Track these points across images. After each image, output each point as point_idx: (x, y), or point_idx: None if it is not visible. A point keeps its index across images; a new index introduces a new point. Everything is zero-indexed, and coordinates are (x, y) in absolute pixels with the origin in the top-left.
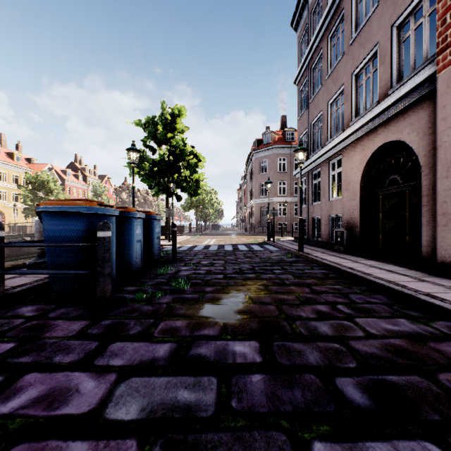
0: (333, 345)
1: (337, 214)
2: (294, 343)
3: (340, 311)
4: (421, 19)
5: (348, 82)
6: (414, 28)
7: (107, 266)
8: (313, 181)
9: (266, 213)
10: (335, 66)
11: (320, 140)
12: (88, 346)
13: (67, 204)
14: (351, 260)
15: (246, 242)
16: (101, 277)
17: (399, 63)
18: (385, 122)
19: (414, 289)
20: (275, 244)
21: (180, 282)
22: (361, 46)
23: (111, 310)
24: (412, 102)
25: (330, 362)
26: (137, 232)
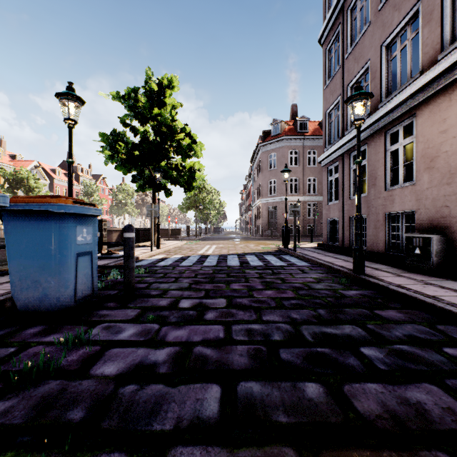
0: None
1: (404, 210)
2: None
3: None
4: None
5: None
6: None
7: None
8: (352, 166)
9: (275, 215)
10: None
11: None
12: None
13: None
14: None
15: (256, 251)
16: None
17: None
18: None
19: None
20: (298, 254)
21: None
22: None
23: None
24: None
25: None
26: None
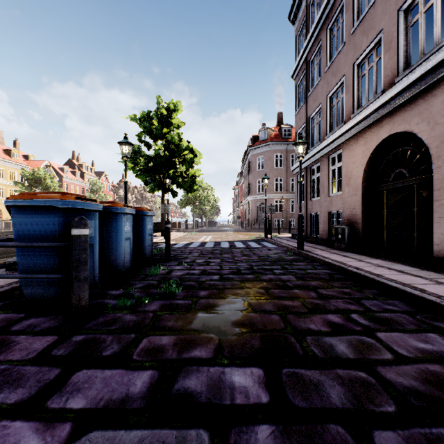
0: (358, 374)
1: (338, 210)
2: (308, 371)
3: (356, 322)
4: (432, 0)
5: (349, 72)
6: (423, 11)
7: (83, 269)
8: (312, 176)
9: (263, 210)
10: (335, 57)
11: (319, 134)
12: (46, 375)
13: (39, 197)
14: (355, 258)
15: (243, 239)
16: (75, 283)
17: (407, 49)
18: (391, 112)
19: (436, 295)
20: (272, 241)
21: (171, 285)
22: (363, 35)
23: (88, 321)
24: (422, 90)
25: (359, 403)
26: (126, 229)
